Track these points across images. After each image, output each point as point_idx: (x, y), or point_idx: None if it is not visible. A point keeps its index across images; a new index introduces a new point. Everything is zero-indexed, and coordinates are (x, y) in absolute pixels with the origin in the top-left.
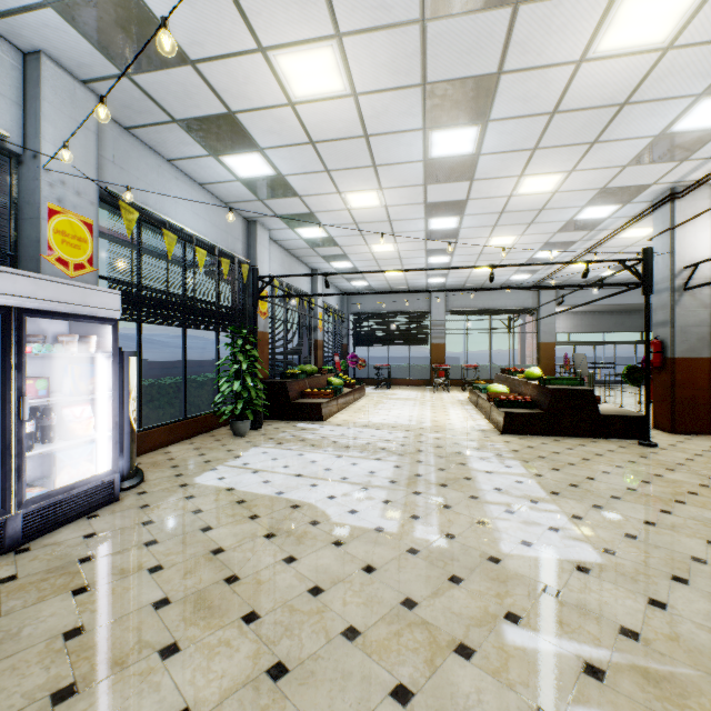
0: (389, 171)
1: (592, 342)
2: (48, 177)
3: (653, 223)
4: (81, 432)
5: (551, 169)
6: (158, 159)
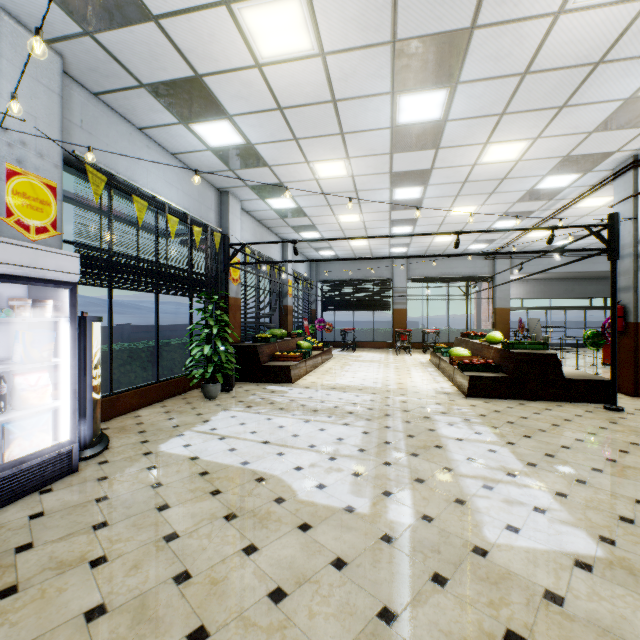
0: (356, 139)
1: (544, 308)
2: (6, 136)
3: (614, 191)
4: (35, 401)
5: (517, 136)
6: (129, 127)
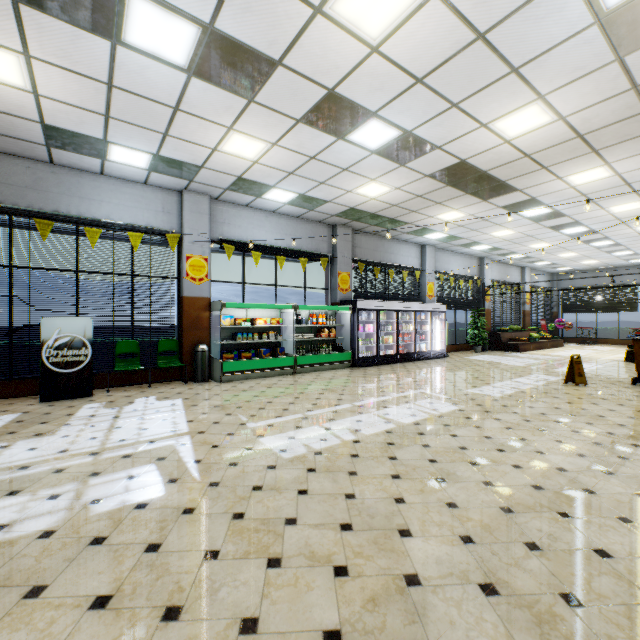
0: (547, 239)
1: None
2: (426, 275)
3: None
4: (438, 339)
5: None
6: (447, 252)
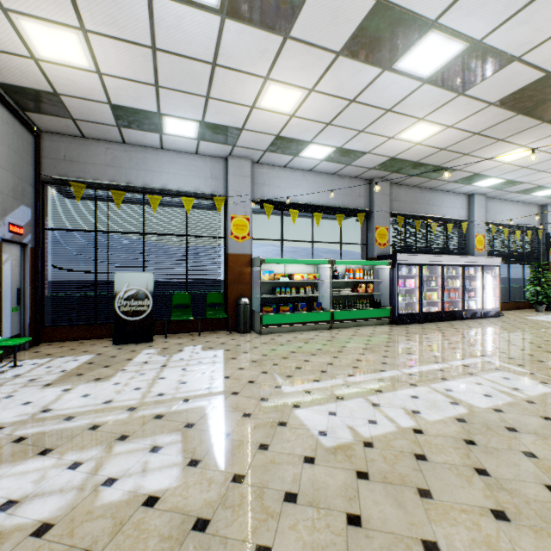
0: None
1: None
2: (475, 227)
3: None
4: (490, 296)
5: None
6: (499, 201)
